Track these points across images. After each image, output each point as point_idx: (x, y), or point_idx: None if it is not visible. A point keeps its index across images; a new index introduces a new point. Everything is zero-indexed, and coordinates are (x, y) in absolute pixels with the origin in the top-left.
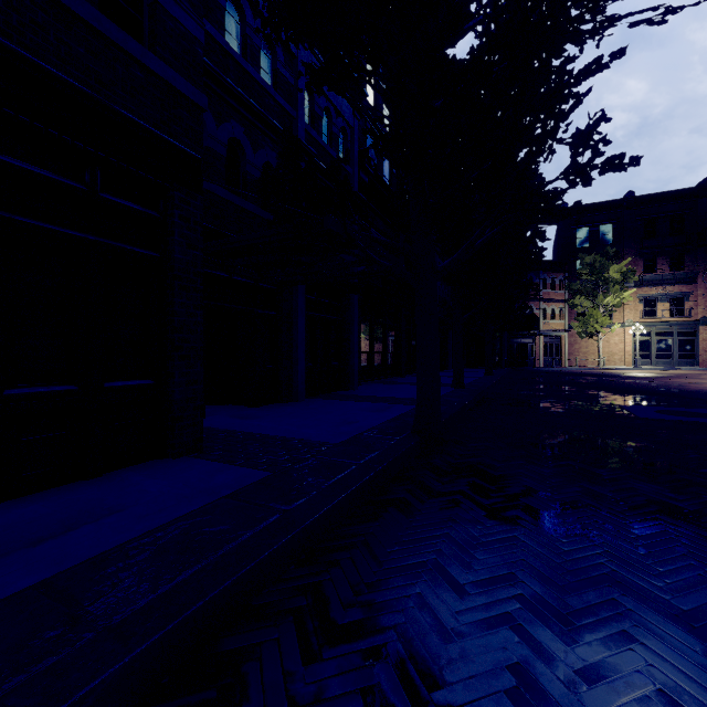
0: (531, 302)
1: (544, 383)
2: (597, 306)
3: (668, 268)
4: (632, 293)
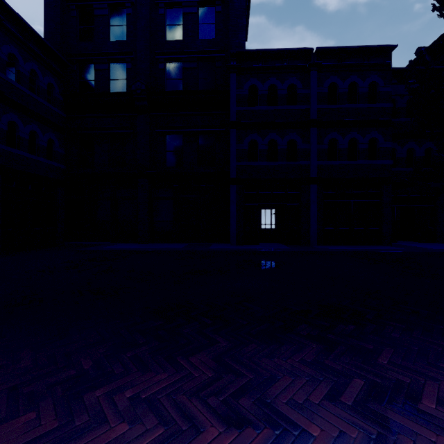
0: None
1: None
2: None
3: None
4: None
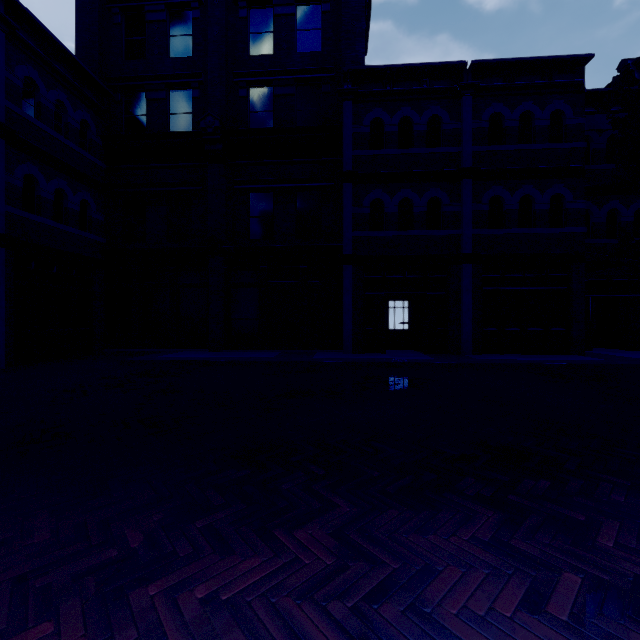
0: None
1: None
2: None
3: None
4: None
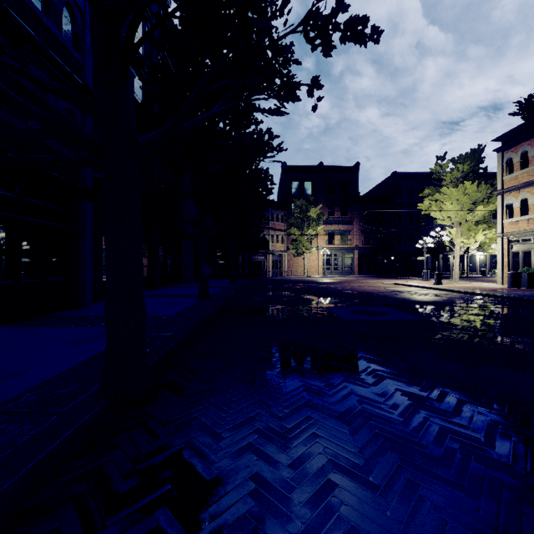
0: (264, 229)
1: (273, 290)
2: (303, 235)
3: (340, 214)
4: (322, 228)
